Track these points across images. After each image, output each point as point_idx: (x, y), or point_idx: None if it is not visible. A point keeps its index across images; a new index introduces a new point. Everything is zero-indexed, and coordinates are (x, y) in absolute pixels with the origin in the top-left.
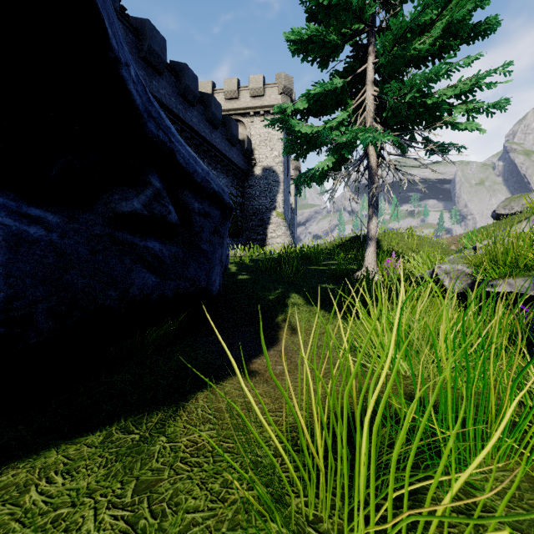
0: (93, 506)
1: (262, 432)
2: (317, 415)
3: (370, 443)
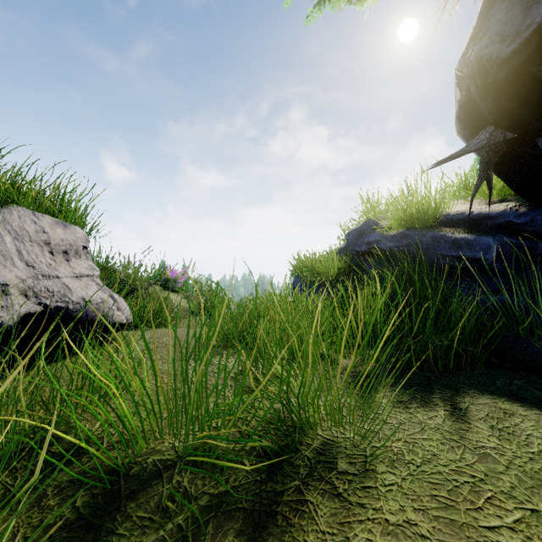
0: (513, 452)
1: (402, 511)
2: (309, 537)
3: (260, 473)
